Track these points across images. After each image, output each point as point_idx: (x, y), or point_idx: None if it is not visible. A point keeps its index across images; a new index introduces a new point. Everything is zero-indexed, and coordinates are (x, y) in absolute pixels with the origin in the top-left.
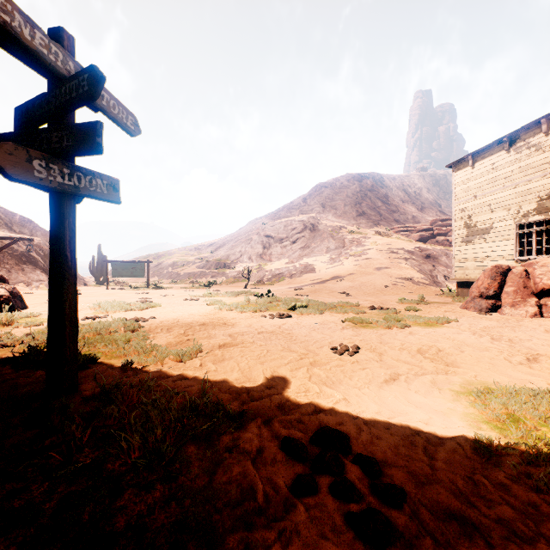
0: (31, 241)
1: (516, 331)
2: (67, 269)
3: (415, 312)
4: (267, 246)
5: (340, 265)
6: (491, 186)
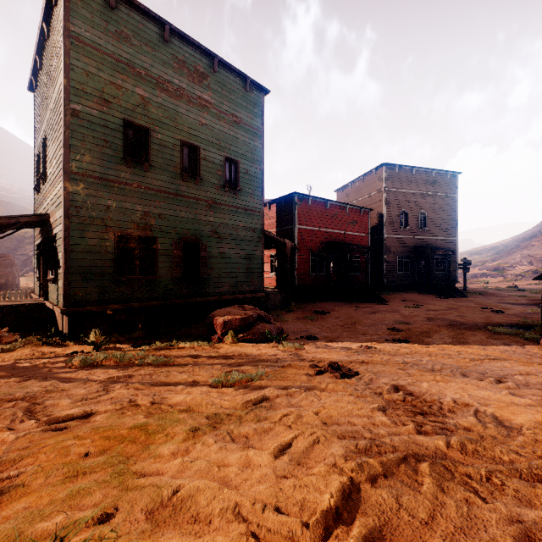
0: None
1: None
2: (465, 280)
3: None
4: None
5: None
6: None
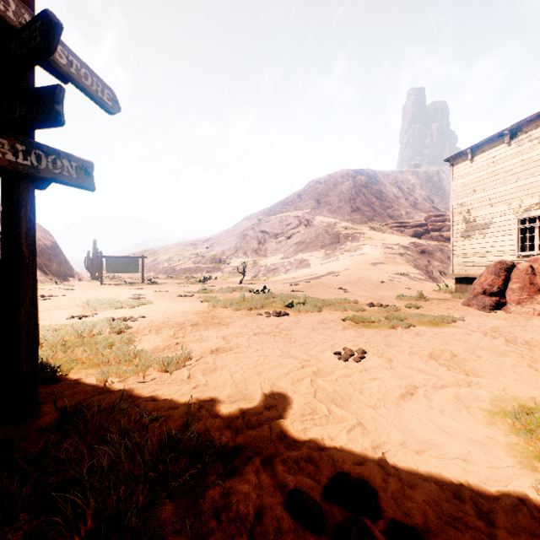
0: None
1: (528, 331)
2: (23, 267)
3: (416, 309)
4: (262, 241)
5: (335, 261)
6: (492, 180)
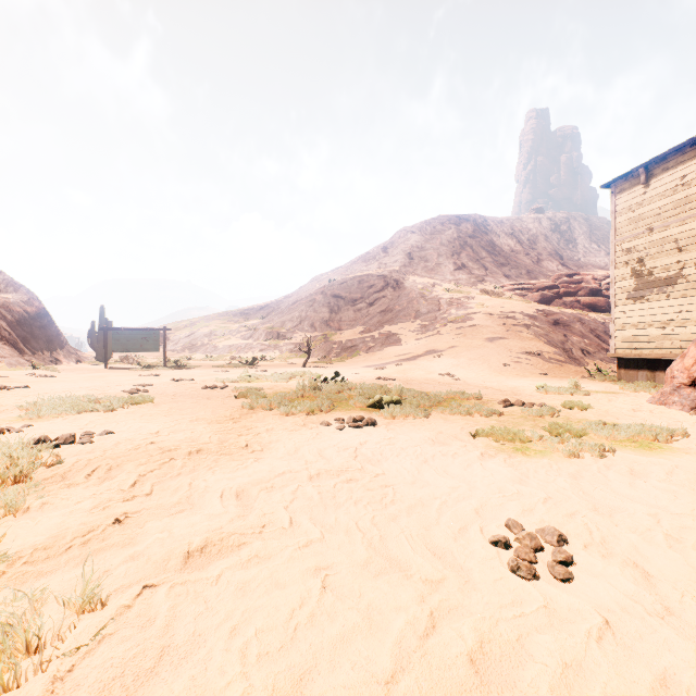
0: None
1: None
2: None
3: (583, 411)
4: (336, 309)
5: (436, 335)
6: (680, 212)
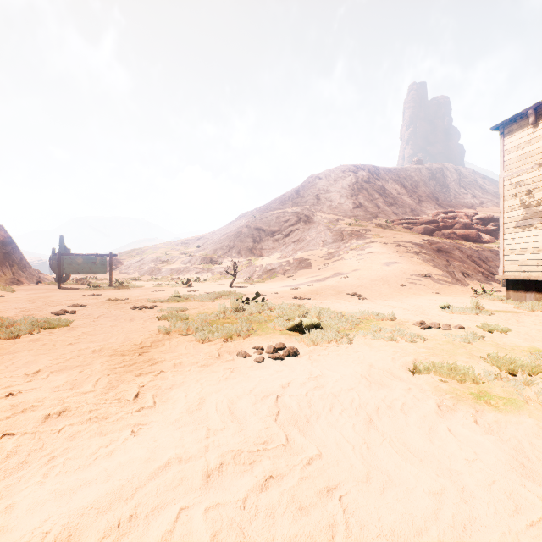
0: None
1: None
2: None
3: (504, 334)
4: (258, 239)
5: (341, 260)
6: None
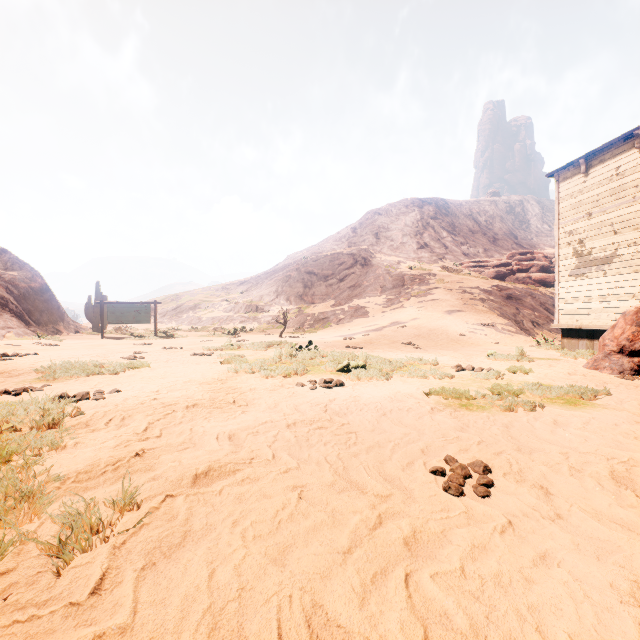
0: (1, 277)
1: None
2: None
3: (525, 375)
4: (309, 284)
5: (400, 308)
6: (615, 199)
